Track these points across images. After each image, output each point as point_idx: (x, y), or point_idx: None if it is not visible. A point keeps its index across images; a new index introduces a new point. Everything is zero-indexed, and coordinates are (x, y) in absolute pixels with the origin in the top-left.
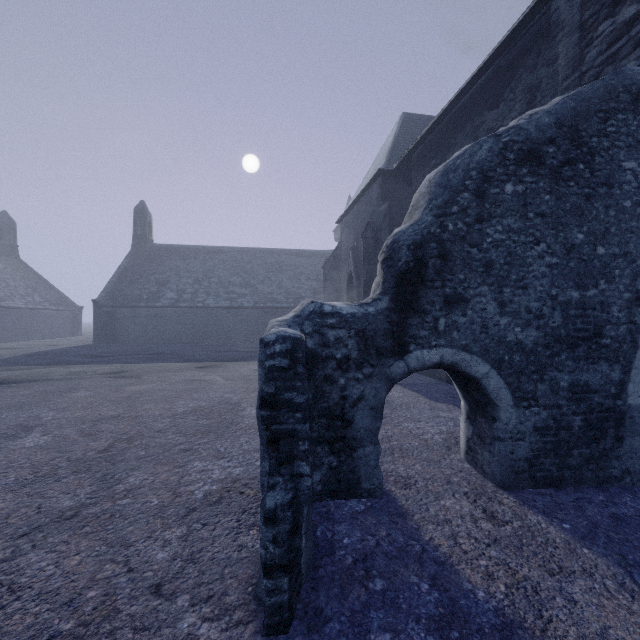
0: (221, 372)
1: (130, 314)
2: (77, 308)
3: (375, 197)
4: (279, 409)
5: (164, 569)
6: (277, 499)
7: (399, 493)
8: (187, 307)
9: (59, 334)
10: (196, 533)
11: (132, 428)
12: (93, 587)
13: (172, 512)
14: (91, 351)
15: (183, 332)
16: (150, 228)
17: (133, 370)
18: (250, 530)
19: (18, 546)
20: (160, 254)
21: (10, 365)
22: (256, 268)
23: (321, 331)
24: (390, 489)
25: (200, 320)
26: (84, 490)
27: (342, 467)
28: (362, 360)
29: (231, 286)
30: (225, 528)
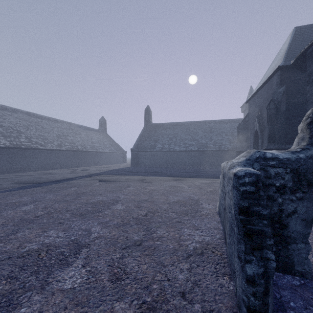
0: (185, 183)
1: (144, 154)
2: (124, 152)
3: (275, 83)
4: (251, 216)
5: (184, 285)
6: (253, 270)
7: None
8: (166, 151)
9: (119, 162)
10: (194, 269)
11: (153, 207)
12: (154, 283)
13: (180, 254)
14: (130, 170)
15: (164, 162)
16: (151, 117)
17: (147, 179)
18: (224, 276)
19: (123, 253)
20: (155, 128)
21: (106, 174)
22: (198, 131)
23: (265, 169)
24: None
25: (172, 157)
26: (141, 233)
27: (279, 253)
28: (295, 188)
29: (186, 140)
30: (209, 271)
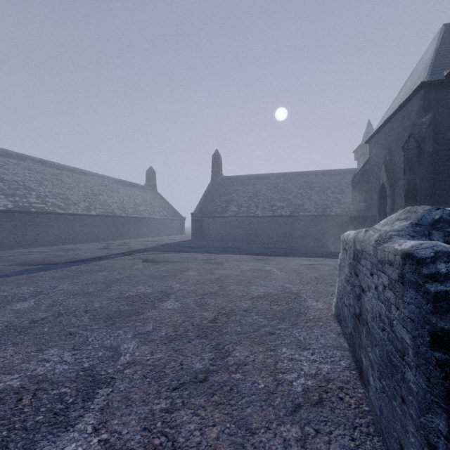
0: (274, 264)
1: (210, 221)
2: (183, 218)
3: (415, 110)
4: None
5: None
6: None
7: None
8: (244, 216)
9: (174, 233)
10: (312, 440)
11: (226, 304)
12: None
13: (279, 402)
14: (191, 244)
15: (241, 233)
16: (221, 166)
17: (216, 258)
18: None
19: (173, 399)
20: (227, 182)
21: (155, 251)
22: (290, 187)
23: None
24: None
25: (252, 225)
26: (206, 355)
27: None
28: None
29: (273, 201)
30: (341, 445)
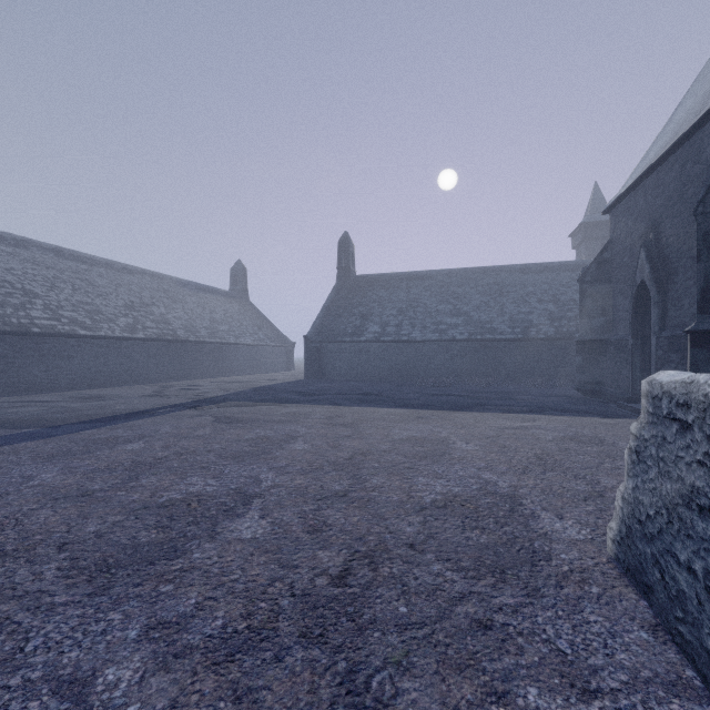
0: (452, 428)
1: (336, 350)
2: (290, 344)
3: None
4: None
5: None
6: None
7: None
8: (391, 341)
9: (277, 369)
10: None
11: (368, 527)
12: None
13: None
14: (303, 388)
15: (387, 369)
16: (353, 259)
17: (346, 415)
18: None
19: None
20: (362, 285)
21: (240, 400)
22: (468, 292)
23: None
24: None
25: (405, 356)
26: None
27: None
28: None
29: (439, 315)
30: None
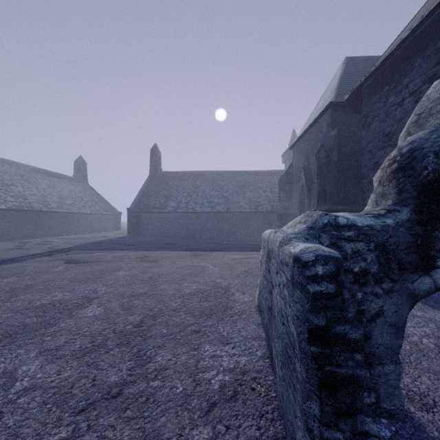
0: (209, 260)
1: (148, 217)
2: (118, 213)
3: (325, 125)
4: (332, 346)
5: None
6: None
7: (422, 417)
8: (183, 212)
9: (109, 229)
10: (221, 438)
11: (155, 305)
12: None
13: (196, 404)
14: (126, 241)
15: (180, 229)
16: (160, 161)
17: (152, 256)
18: None
19: (77, 424)
20: (166, 178)
21: (82, 250)
22: (227, 185)
23: (338, 244)
24: (408, 409)
25: (191, 221)
26: (125, 365)
27: None
28: (382, 274)
29: (211, 198)
30: (248, 437)
